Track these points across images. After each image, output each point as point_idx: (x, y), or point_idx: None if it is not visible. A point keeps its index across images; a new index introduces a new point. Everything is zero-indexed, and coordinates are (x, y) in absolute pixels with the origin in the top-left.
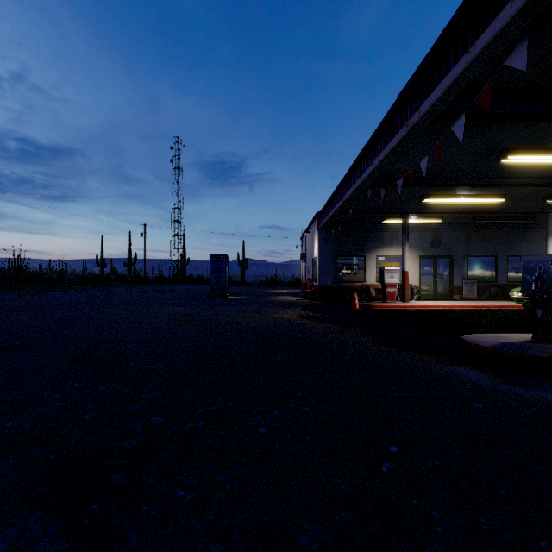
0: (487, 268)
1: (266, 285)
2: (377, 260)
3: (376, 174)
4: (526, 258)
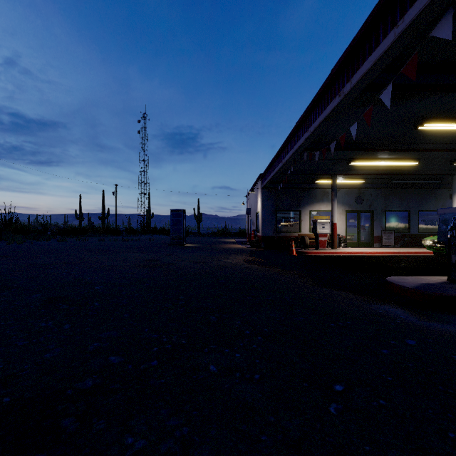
0: (402, 221)
1: (218, 236)
2: (310, 214)
3: (311, 139)
4: (442, 210)
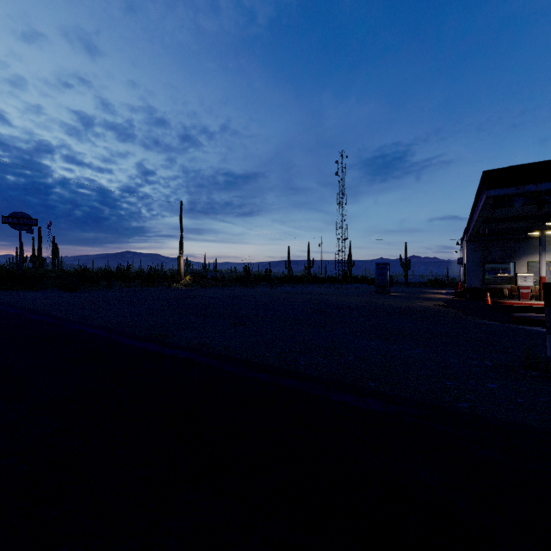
0: None
1: (429, 286)
2: (528, 265)
3: (479, 222)
4: None
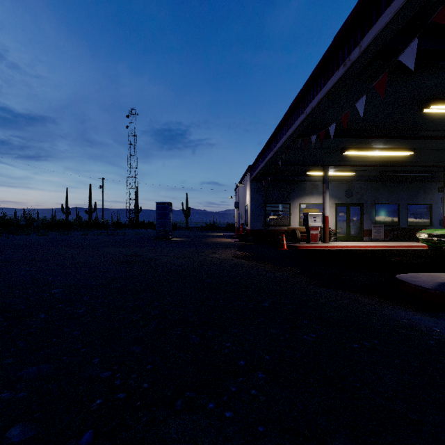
0: (391, 214)
1: (206, 230)
2: (300, 207)
3: (307, 123)
4: None
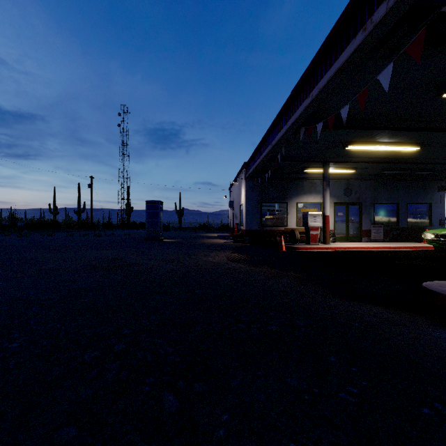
0: (391, 214)
1: (199, 230)
2: (297, 206)
3: (312, 109)
4: None
